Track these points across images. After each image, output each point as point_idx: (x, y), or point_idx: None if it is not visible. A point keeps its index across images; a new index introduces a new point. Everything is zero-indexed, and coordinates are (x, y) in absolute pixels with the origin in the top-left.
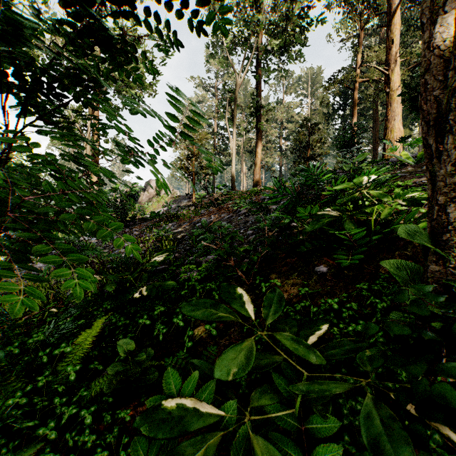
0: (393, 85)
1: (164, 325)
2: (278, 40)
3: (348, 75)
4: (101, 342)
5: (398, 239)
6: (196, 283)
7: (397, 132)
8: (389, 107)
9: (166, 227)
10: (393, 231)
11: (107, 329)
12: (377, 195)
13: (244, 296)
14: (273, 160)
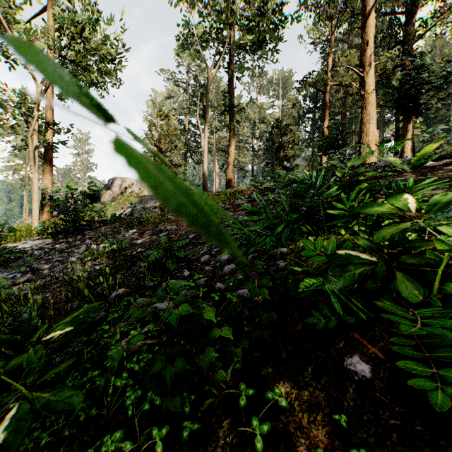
0: (368, 87)
1: None
2: (252, 35)
3: (321, 77)
4: None
5: None
6: (129, 382)
7: (372, 136)
8: (364, 110)
9: (125, 235)
10: None
11: None
12: (449, 230)
13: None
14: (245, 160)
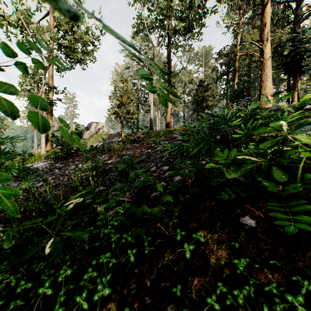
0: (266, 56)
1: (64, 307)
2: (184, 23)
3: (232, 50)
4: None
5: None
6: (112, 231)
7: (269, 90)
8: (263, 71)
9: (100, 158)
10: None
11: None
12: (306, 141)
13: None
14: (179, 109)
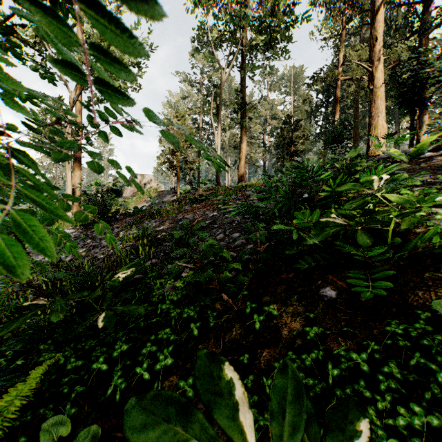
0: (377, 82)
1: (123, 378)
2: (263, 36)
3: (331, 72)
4: (43, 391)
5: (421, 253)
6: (171, 307)
7: (381, 129)
8: (373, 104)
9: (148, 224)
10: (418, 246)
11: (47, 380)
12: (397, 200)
13: (233, 384)
14: (257, 156)
